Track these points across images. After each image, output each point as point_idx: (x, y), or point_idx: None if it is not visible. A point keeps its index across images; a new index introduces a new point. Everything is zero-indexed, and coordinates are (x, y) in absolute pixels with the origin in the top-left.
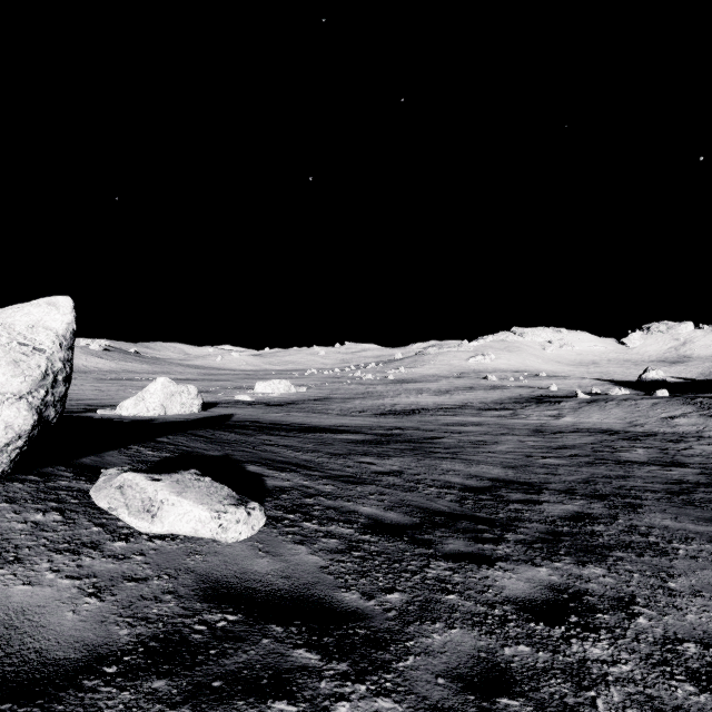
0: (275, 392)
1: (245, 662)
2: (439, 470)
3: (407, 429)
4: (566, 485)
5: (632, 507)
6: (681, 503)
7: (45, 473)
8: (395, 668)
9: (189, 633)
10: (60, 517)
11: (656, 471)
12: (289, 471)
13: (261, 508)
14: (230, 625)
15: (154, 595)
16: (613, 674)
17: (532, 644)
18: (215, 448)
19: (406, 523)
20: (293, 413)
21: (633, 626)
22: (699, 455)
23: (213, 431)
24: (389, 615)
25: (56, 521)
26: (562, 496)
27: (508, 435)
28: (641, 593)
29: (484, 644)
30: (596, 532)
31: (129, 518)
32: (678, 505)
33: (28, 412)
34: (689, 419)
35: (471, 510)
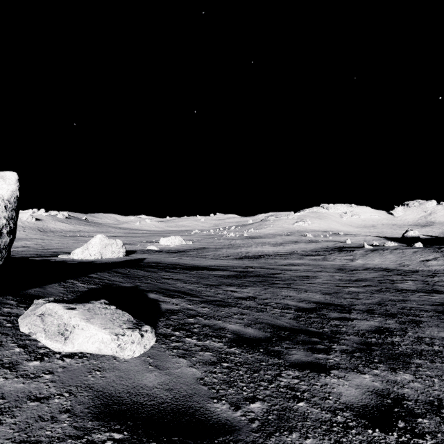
0: (172, 244)
1: None
2: (280, 295)
3: (257, 268)
4: (366, 306)
5: (415, 323)
6: None
7: None
8: None
9: None
10: None
11: (424, 296)
12: (178, 297)
13: (153, 330)
14: None
15: (51, 415)
16: None
17: None
18: (128, 281)
19: (261, 337)
20: (183, 257)
21: None
22: None
23: (129, 269)
24: (253, 426)
25: None
26: (365, 315)
27: (322, 272)
28: None
29: None
30: (395, 342)
31: (45, 341)
32: None
33: None
34: (438, 262)
35: (304, 325)
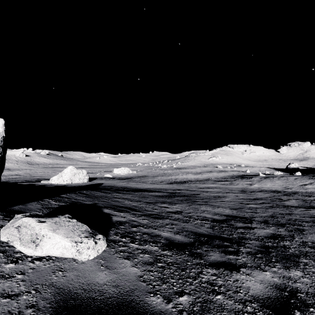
0: (122, 173)
1: None
2: (200, 210)
3: (182, 190)
4: (263, 218)
5: (299, 231)
6: None
7: None
8: None
9: None
10: None
11: (304, 211)
12: (125, 212)
13: (104, 238)
14: None
15: (18, 310)
16: None
17: None
18: (89, 200)
19: (186, 242)
20: (130, 182)
21: None
22: None
23: (91, 191)
24: None
25: None
26: (262, 224)
27: (230, 193)
28: None
29: None
30: (286, 246)
31: (20, 247)
32: None
33: None
34: (312, 186)
35: (218, 233)
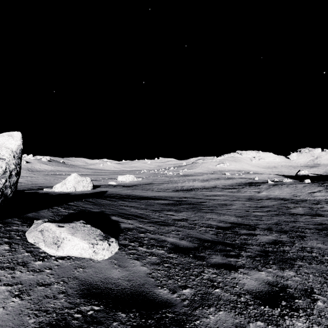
0: (127, 180)
1: None
2: (205, 218)
3: (189, 198)
4: (267, 226)
5: (301, 237)
6: (324, 235)
7: (6, 222)
8: None
9: (71, 320)
10: (8, 247)
11: (309, 218)
12: (132, 219)
13: (116, 241)
14: (95, 313)
15: (53, 295)
16: None
17: (264, 320)
18: (96, 208)
19: (191, 247)
20: (135, 190)
21: (316, 307)
22: None
23: (96, 199)
24: (185, 303)
25: (5, 249)
26: (266, 231)
27: (237, 201)
28: (316, 286)
29: (238, 321)
30: (286, 250)
31: (45, 248)
32: (323, 236)
33: None
34: (321, 193)
35: (222, 239)
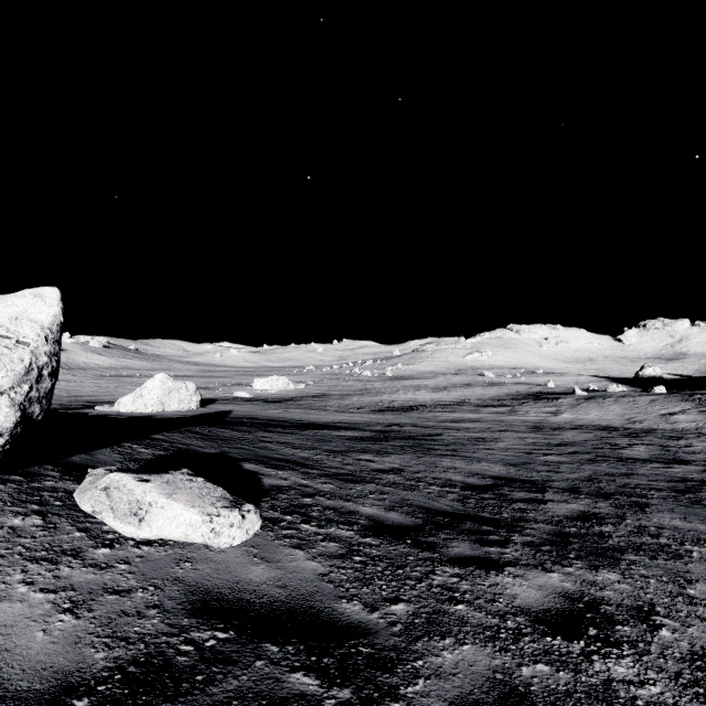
0: (273, 388)
1: (235, 690)
2: (440, 467)
3: (406, 426)
4: (570, 483)
5: (639, 507)
6: (688, 502)
7: (30, 472)
8: (403, 694)
9: (174, 655)
10: (40, 522)
11: (659, 468)
12: (287, 469)
13: (257, 511)
14: (220, 645)
15: (136, 610)
16: (642, 698)
17: (551, 662)
18: (211, 446)
19: (408, 524)
20: (291, 409)
21: (657, 640)
22: (700, 452)
23: (210, 427)
24: (395, 630)
25: (35, 525)
26: (566, 495)
27: (507, 432)
28: (660, 601)
29: (499, 663)
30: (605, 533)
31: (114, 523)
32: (685, 504)
33: (10, 408)
34: (688, 416)
35: (474, 509)
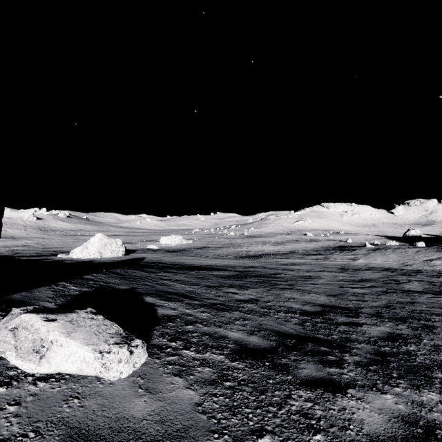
0: (172, 243)
1: None
2: (283, 298)
3: (258, 268)
4: (374, 310)
5: (428, 328)
6: None
7: None
8: None
9: None
10: None
11: (432, 298)
12: (176, 301)
13: (144, 345)
14: None
15: None
16: None
17: None
18: (125, 283)
19: (265, 347)
20: (183, 256)
21: None
22: None
23: (127, 269)
24: None
25: None
26: (374, 319)
27: (325, 272)
28: None
29: None
30: (411, 352)
31: (15, 361)
32: None
33: None
34: (441, 261)
35: (311, 332)
